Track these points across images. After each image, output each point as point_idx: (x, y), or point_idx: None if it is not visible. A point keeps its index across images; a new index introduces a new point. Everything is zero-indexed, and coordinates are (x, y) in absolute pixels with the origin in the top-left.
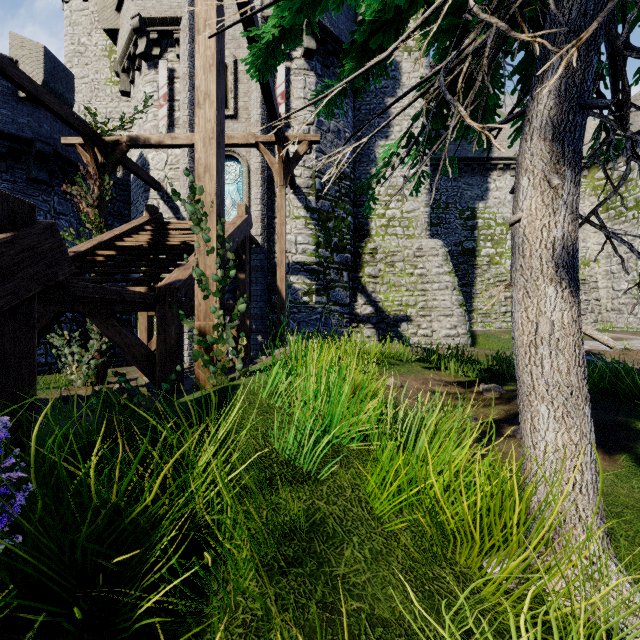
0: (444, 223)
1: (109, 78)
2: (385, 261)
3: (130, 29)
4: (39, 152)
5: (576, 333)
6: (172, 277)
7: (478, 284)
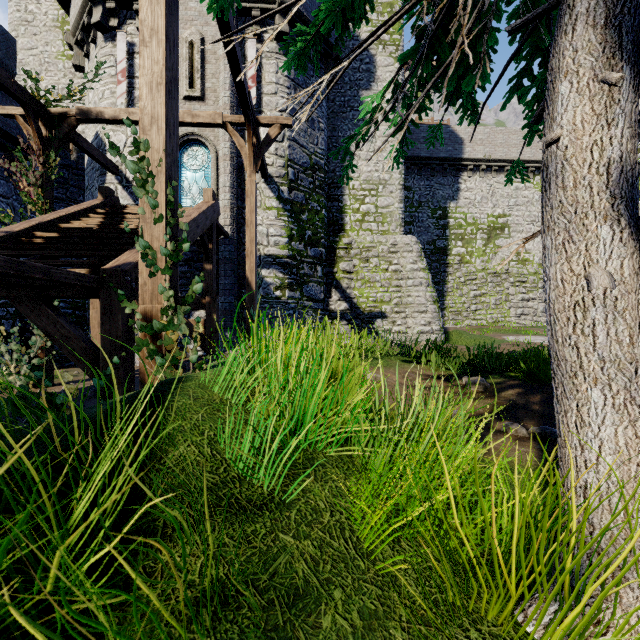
0: (417, 222)
1: (61, 51)
2: (360, 256)
3: None
4: None
5: (638, 289)
6: (121, 259)
7: (450, 282)
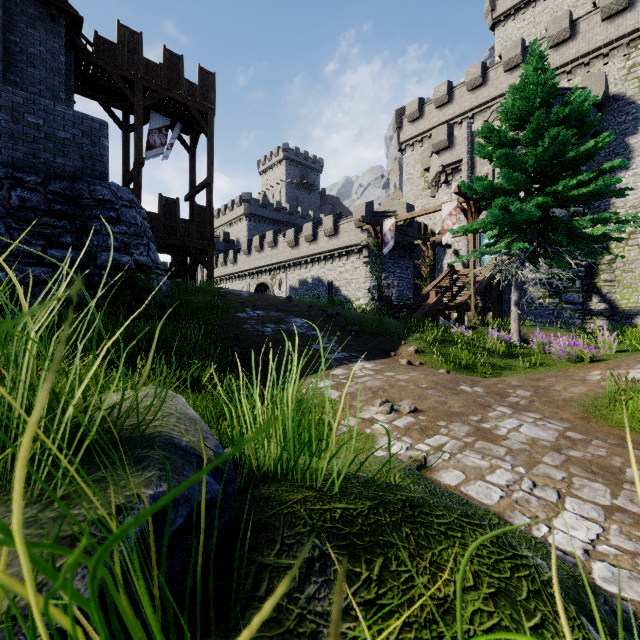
0: None
1: (423, 187)
2: (622, 268)
3: (437, 171)
4: (403, 245)
5: (516, 311)
6: (461, 299)
7: None
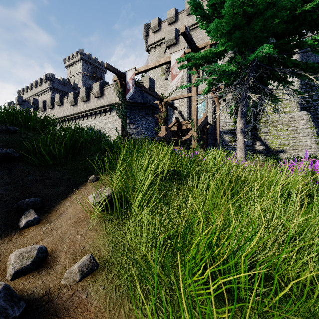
0: None
1: (161, 74)
2: (271, 125)
3: None
4: (147, 106)
5: (242, 139)
6: (185, 137)
7: None
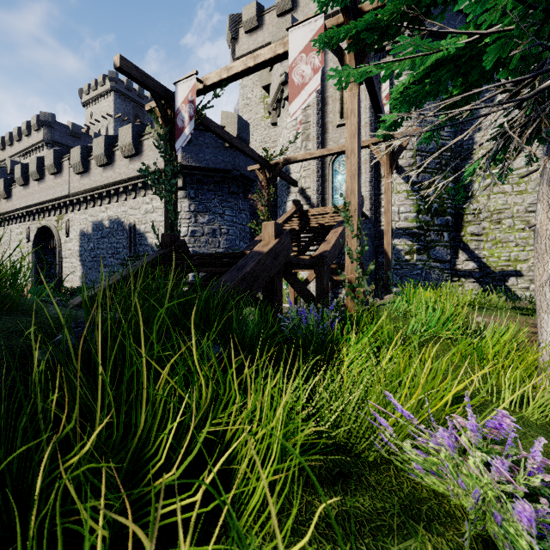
0: None
1: (263, 115)
2: (490, 219)
3: (279, 83)
4: (234, 176)
5: None
6: (321, 249)
7: None
